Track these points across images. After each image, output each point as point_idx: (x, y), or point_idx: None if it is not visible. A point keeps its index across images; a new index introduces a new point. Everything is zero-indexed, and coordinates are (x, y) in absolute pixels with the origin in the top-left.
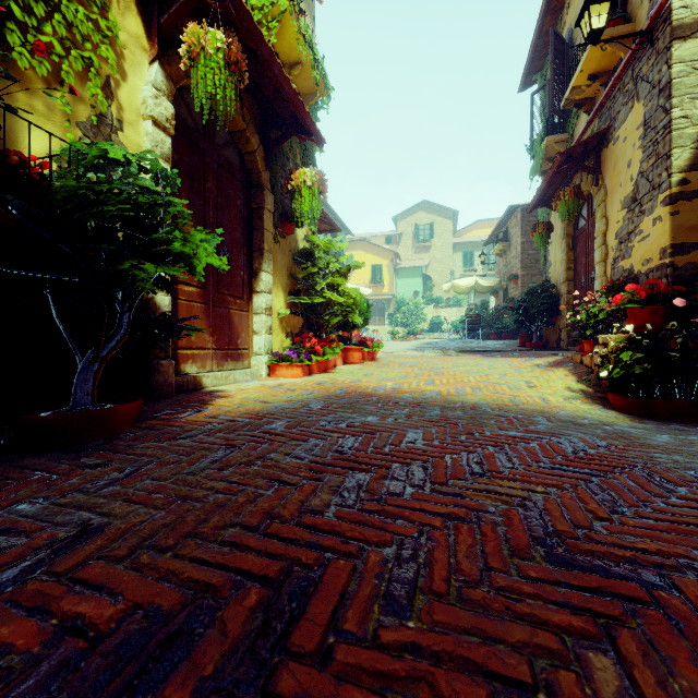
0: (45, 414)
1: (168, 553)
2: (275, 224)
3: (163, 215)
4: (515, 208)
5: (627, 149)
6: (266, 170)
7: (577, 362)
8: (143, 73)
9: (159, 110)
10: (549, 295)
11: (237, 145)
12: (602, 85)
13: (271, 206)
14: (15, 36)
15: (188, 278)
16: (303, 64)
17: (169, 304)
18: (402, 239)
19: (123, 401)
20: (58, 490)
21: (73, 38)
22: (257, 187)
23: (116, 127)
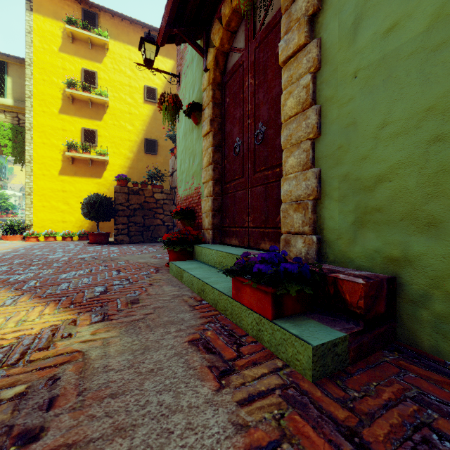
0: None
1: None
2: None
3: None
4: None
5: None
6: None
7: None
8: None
9: None
10: None
11: None
12: None
13: None
14: None
15: None
16: None
17: None
18: None
19: None
20: None
21: None
22: None
23: None
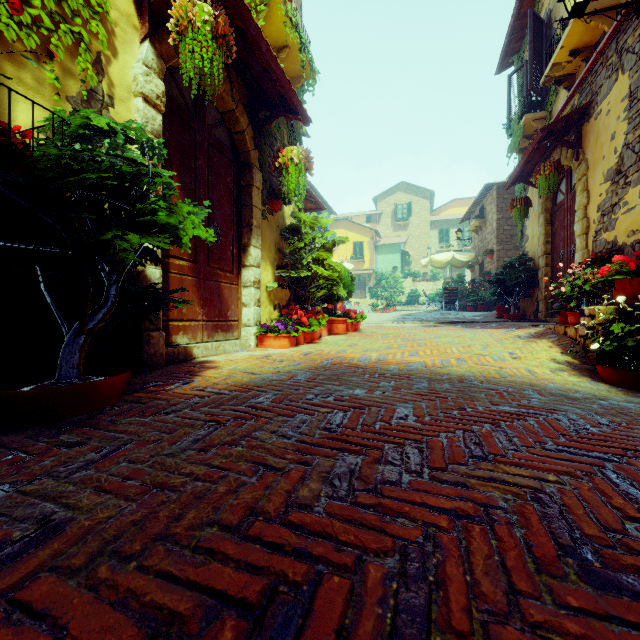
0: (28, 388)
1: (131, 563)
2: (263, 201)
3: (148, 186)
4: (491, 186)
5: (611, 122)
6: (255, 149)
7: (560, 334)
8: (134, 51)
9: (150, 87)
10: (526, 268)
11: (227, 125)
12: (584, 60)
13: (259, 184)
14: (2, 7)
15: (179, 252)
16: (290, 48)
17: (160, 277)
18: (382, 218)
19: (112, 373)
20: (27, 474)
21: (63, 13)
22: (246, 165)
23: (106, 102)
